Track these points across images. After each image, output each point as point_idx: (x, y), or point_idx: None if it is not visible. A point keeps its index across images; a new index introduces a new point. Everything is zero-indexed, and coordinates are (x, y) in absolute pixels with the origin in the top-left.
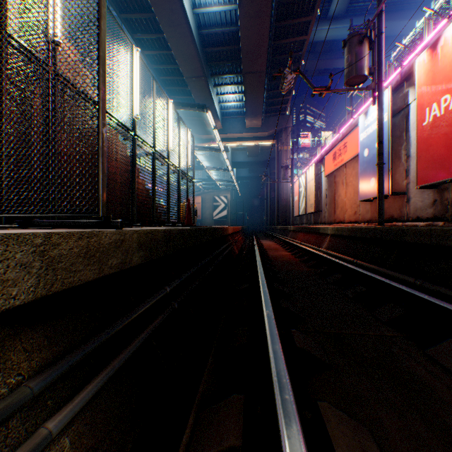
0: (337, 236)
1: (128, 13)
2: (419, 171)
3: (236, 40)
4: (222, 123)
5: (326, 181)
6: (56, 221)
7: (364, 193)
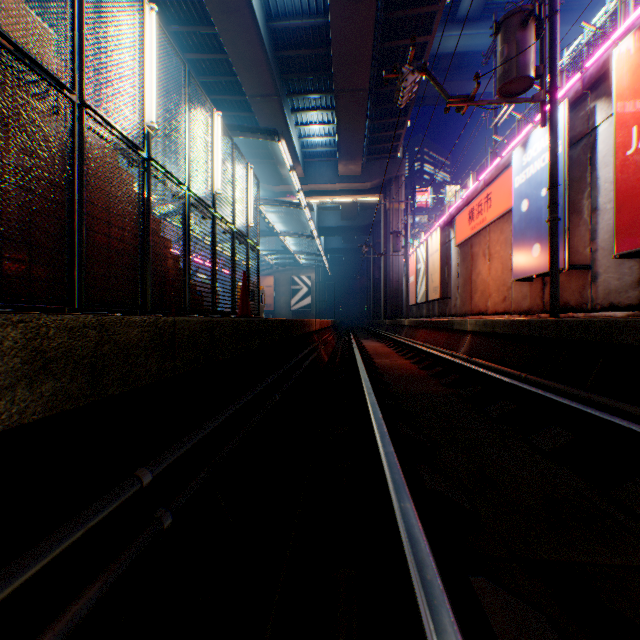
0: (484, 335)
1: None
2: (619, 229)
3: (324, 40)
4: (303, 168)
5: (458, 252)
6: None
7: (521, 269)
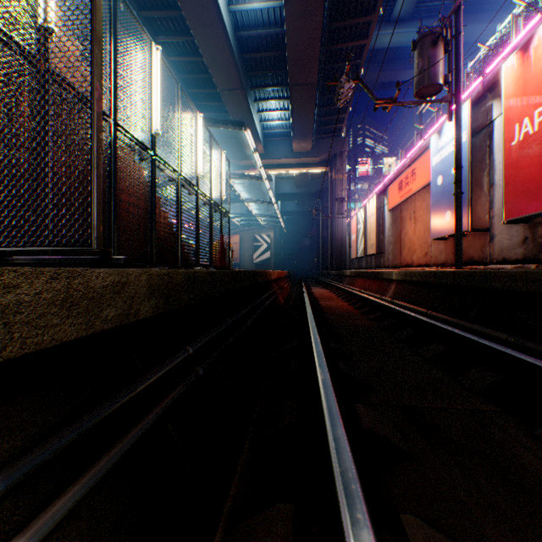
0: (405, 283)
1: (149, 11)
2: (506, 201)
3: (281, 45)
4: (264, 146)
5: (390, 216)
6: (37, 258)
7: (437, 230)
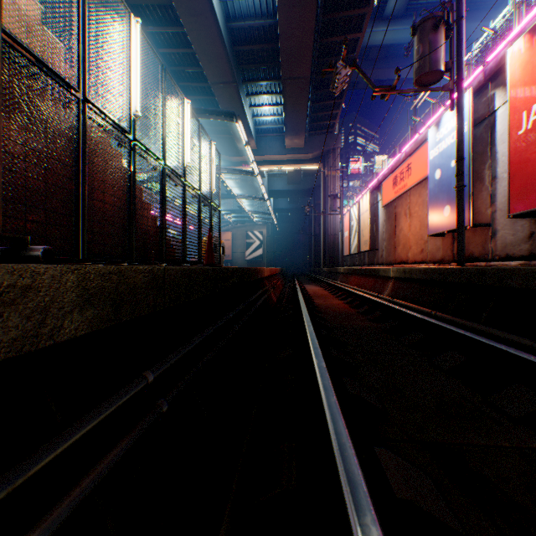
0: (403, 280)
1: None
2: (512, 194)
3: (273, 37)
4: (256, 142)
5: (384, 212)
6: None
7: (435, 226)
